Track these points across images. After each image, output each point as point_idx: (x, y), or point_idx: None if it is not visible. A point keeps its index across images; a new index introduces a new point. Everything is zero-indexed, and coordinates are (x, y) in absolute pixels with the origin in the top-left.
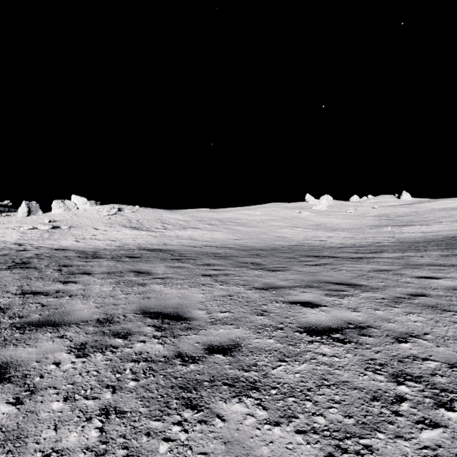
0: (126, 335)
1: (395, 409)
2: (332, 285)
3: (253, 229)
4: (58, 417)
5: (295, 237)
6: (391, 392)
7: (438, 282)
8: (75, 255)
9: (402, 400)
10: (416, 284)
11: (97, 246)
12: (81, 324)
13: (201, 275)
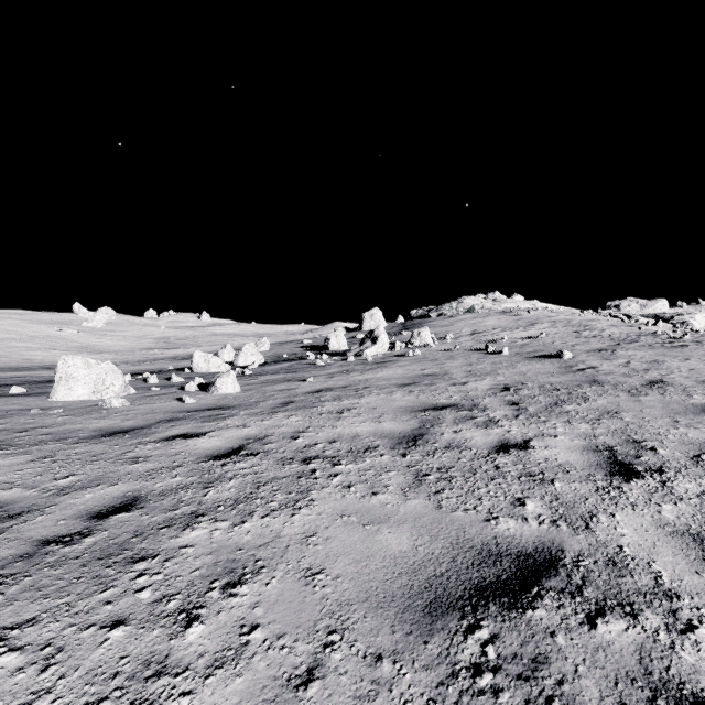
0: None
1: None
2: None
3: None
4: None
5: (50, 359)
6: None
7: None
8: None
9: None
10: None
11: None
12: None
13: None
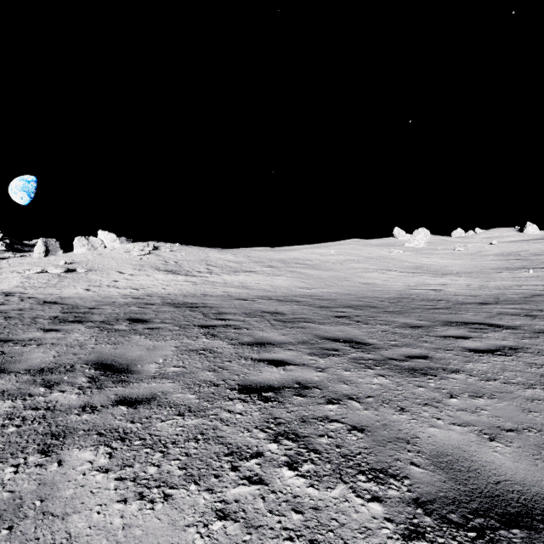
0: None
1: None
2: None
3: (329, 273)
4: None
5: (391, 284)
6: None
7: None
8: (51, 316)
9: None
10: None
11: (107, 298)
12: None
13: (239, 391)
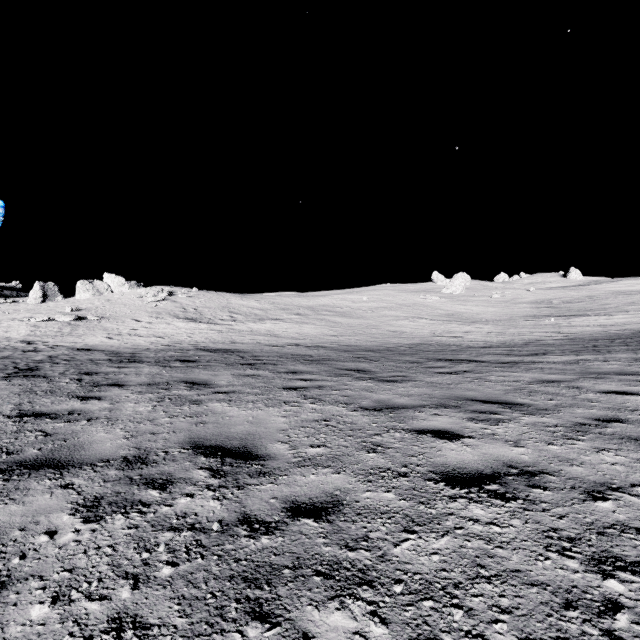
0: (164, 485)
1: (607, 626)
2: (477, 405)
3: (359, 321)
4: (37, 634)
5: (418, 332)
6: (595, 592)
7: (636, 400)
8: (104, 359)
9: (615, 607)
10: (604, 403)
11: (137, 345)
12: (98, 465)
13: (283, 389)
